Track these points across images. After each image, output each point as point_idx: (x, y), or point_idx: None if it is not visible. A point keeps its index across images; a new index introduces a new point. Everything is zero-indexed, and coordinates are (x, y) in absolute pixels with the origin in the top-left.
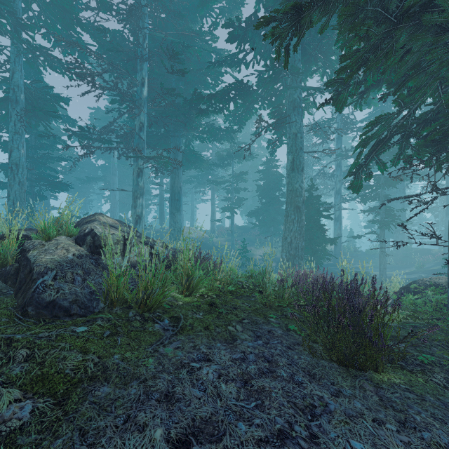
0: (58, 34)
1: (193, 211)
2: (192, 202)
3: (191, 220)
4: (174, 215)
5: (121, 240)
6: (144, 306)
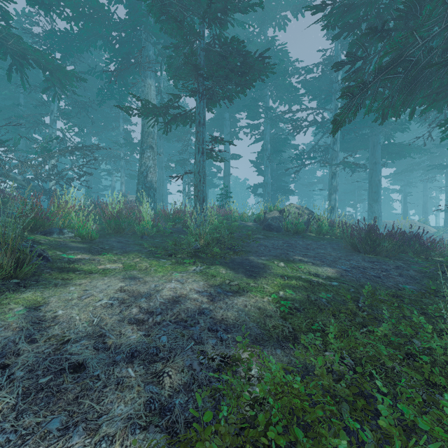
0: (285, 102)
1: (426, 203)
2: (424, 192)
3: (423, 214)
4: (371, 205)
5: (296, 213)
6: (293, 230)
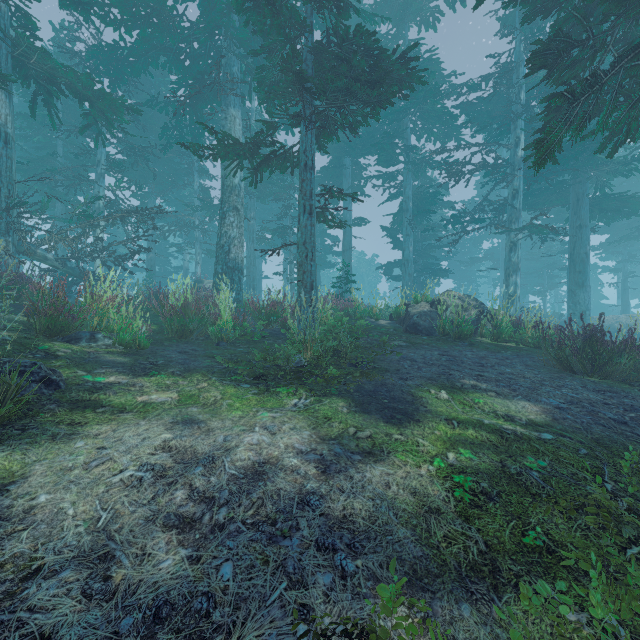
0: (435, 137)
1: None
2: None
3: None
4: (573, 293)
5: (456, 305)
6: (455, 333)
